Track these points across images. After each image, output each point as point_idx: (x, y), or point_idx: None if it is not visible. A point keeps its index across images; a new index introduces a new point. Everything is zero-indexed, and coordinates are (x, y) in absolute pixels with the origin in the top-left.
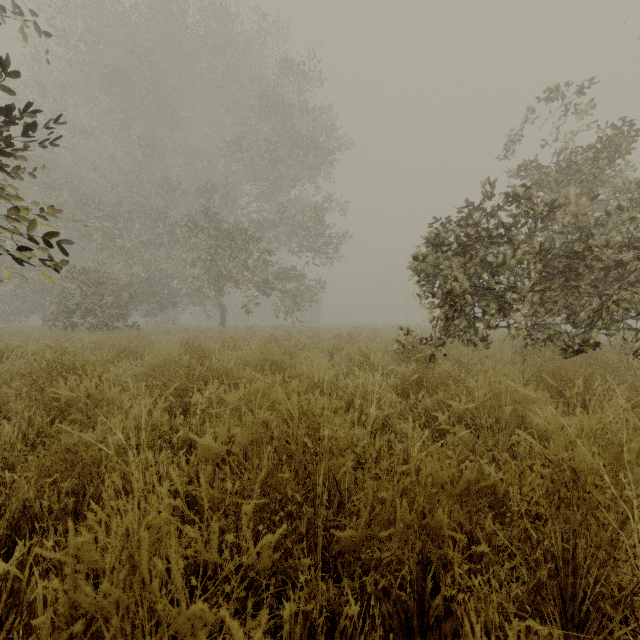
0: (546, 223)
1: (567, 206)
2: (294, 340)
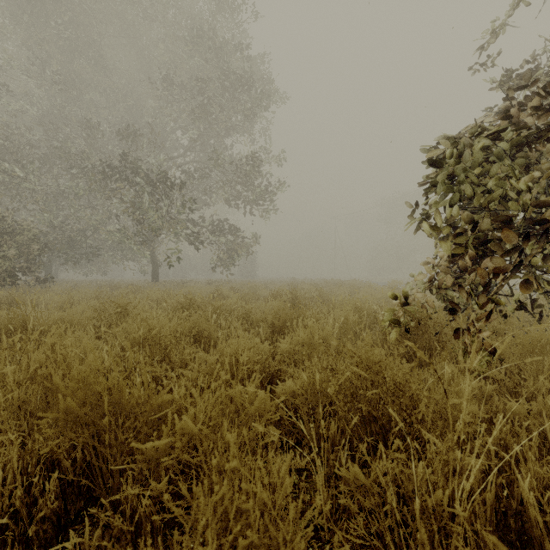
0: None
1: None
2: (215, 304)
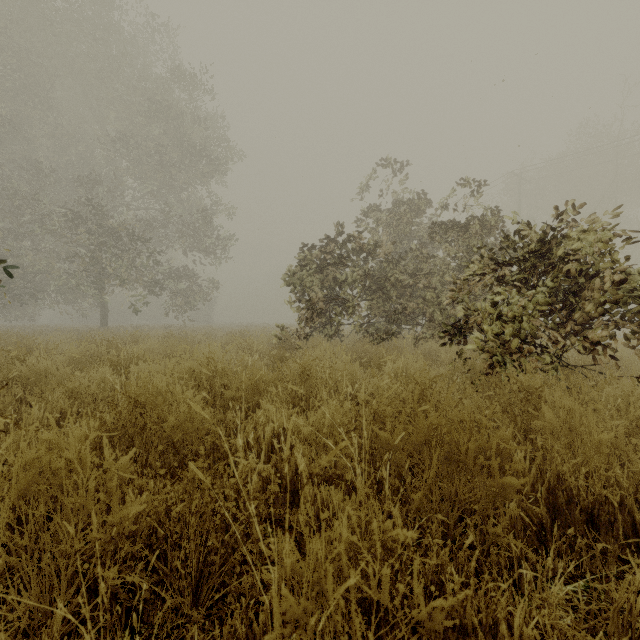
0: (372, 255)
1: (382, 246)
2: (191, 337)
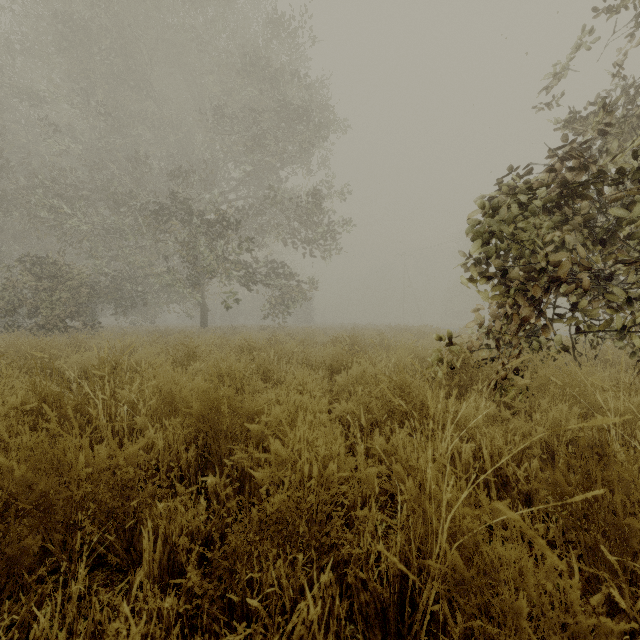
0: None
1: None
2: (276, 348)
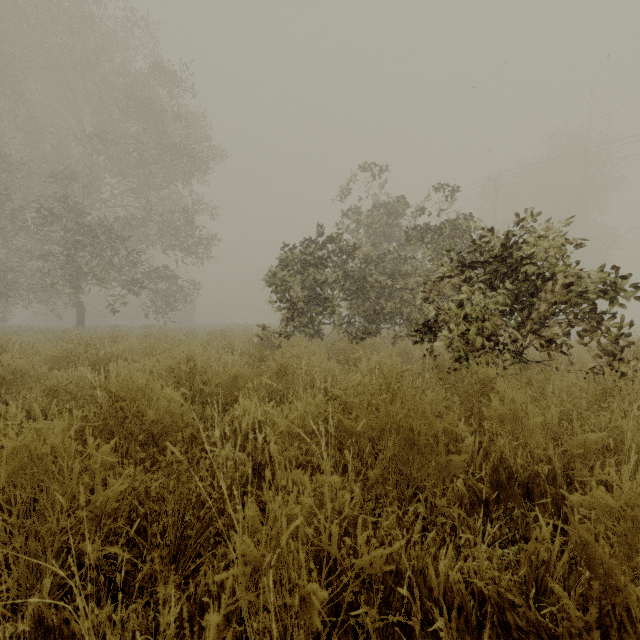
0: (352, 256)
1: (361, 248)
2: (171, 336)
